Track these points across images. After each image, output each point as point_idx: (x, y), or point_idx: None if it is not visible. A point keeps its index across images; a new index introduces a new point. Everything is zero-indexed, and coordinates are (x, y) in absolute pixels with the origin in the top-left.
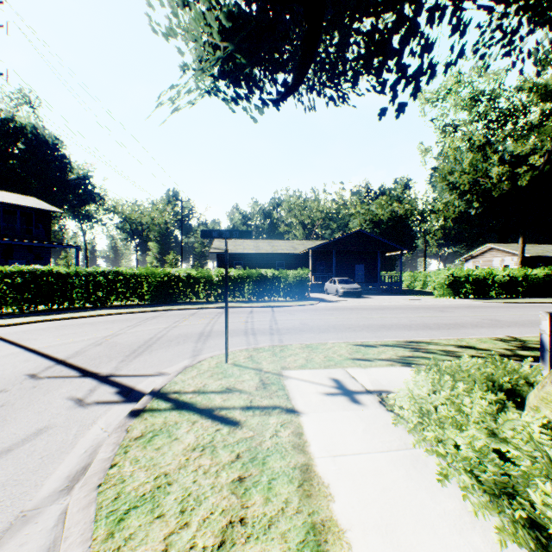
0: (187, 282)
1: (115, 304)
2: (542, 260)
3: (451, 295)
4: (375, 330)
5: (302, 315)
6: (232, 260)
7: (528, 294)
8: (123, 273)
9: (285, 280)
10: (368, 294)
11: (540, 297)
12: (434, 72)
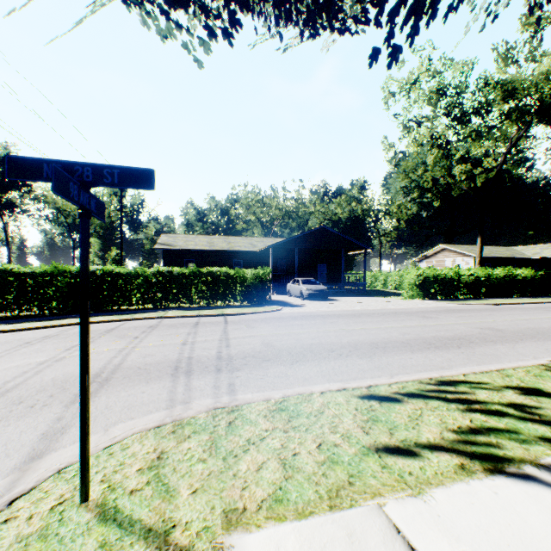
0: (114, 284)
1: (4, 315)
2: (488, 261)
3: (421, 296)
4: (369, 354)
5: (264, 327)
6: (182, 258)
7: (489, 294)
8: (13, 273)
9: (243, 281)
10: (333, 295)
11: (501, 297)
12: (436, 10)
